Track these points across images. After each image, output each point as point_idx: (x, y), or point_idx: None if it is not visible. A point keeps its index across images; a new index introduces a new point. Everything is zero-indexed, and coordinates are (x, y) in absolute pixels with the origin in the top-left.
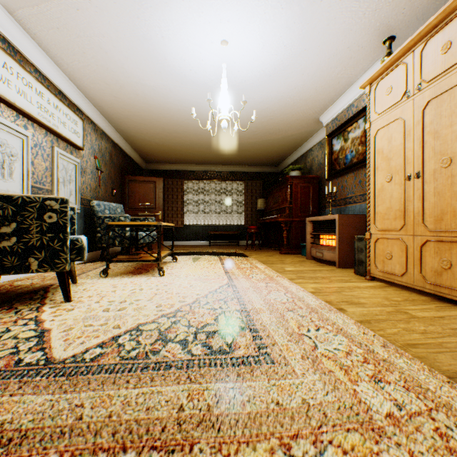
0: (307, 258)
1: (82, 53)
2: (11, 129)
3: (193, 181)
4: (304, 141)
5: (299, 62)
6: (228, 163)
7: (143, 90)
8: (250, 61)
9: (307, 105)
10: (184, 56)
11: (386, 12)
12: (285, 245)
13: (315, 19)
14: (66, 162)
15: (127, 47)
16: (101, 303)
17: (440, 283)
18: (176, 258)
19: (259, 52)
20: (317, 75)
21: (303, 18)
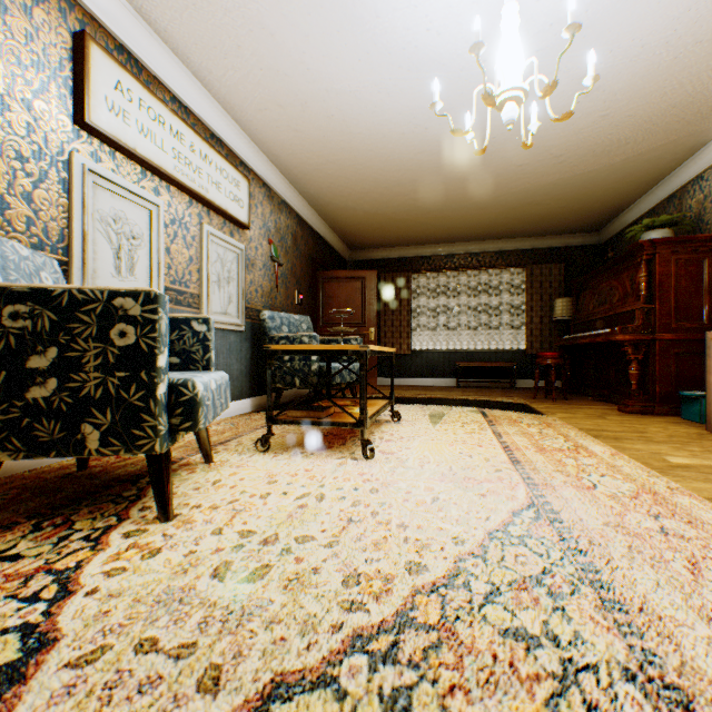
0: (709, 428)
1: (236, 50)
2: (130, 194)
3: (426, 273)
4: (680, 160)
5: None
6: (492, 236)
7: (338, 105)
8: None
9: None
10: None
11: None
12: (635, 395)
13: None
14: (222, 249)
15: (305, 9)
16: (223, 536)
17: None
18: (398, 415)
19: None
20: None
21: None
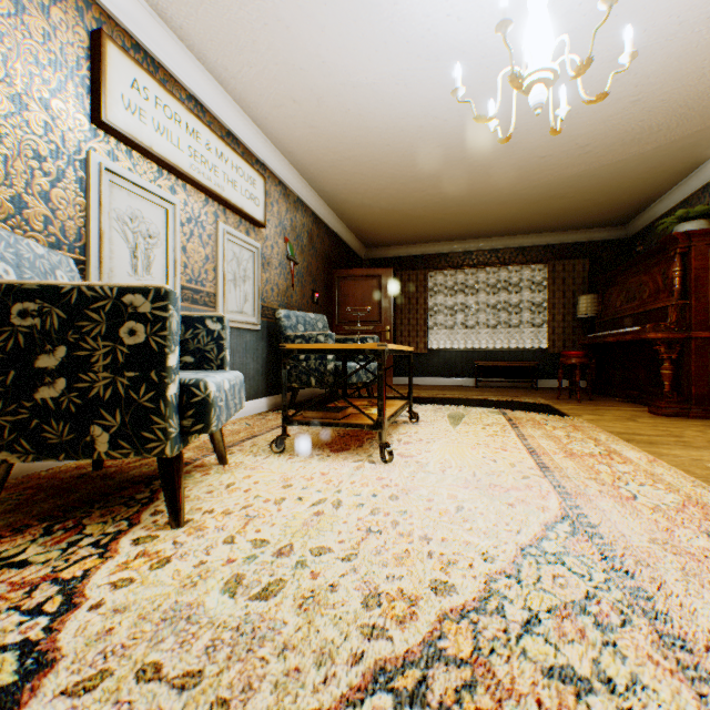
0: None
1: (251, 45)
2: (147, 193)
3: (444, 271)
4: None
5: None
6: (512, 232)
7: (355, 98)
8: None
9: None
10: None
11: None
12: (668, 396)
13: None
14: (238, 247)
15: None
16: (235, 545)
17: None
18: (416, 416)
19: None
20: None
21: None
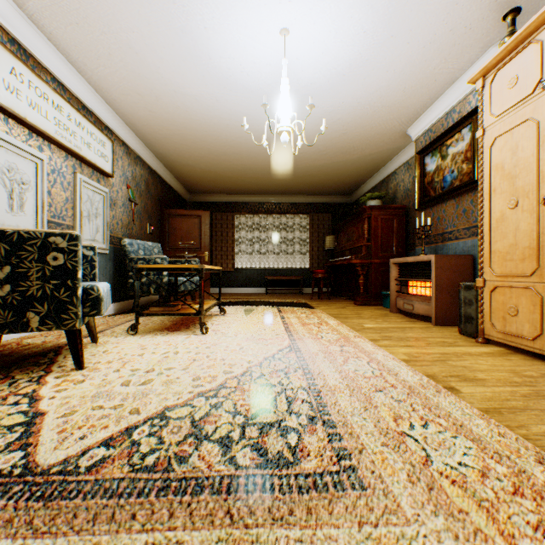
0: (391, 310)
1: (108, 56)
2: (21, 151)
3: (246, 214)
4: (386, 161)
5: (383, 54)
6: (288, 193)
7: (183, 101)
8: (318, 55)
9: (391, 113)
10: (233, 53)
11: None
12: (362, 294)
13: None
14: (92, 192)
15: (162, 44)
16: (121, 373)
17: None
18: (224, 310)
19: (330, 43)
20: (406, 71)
21: None
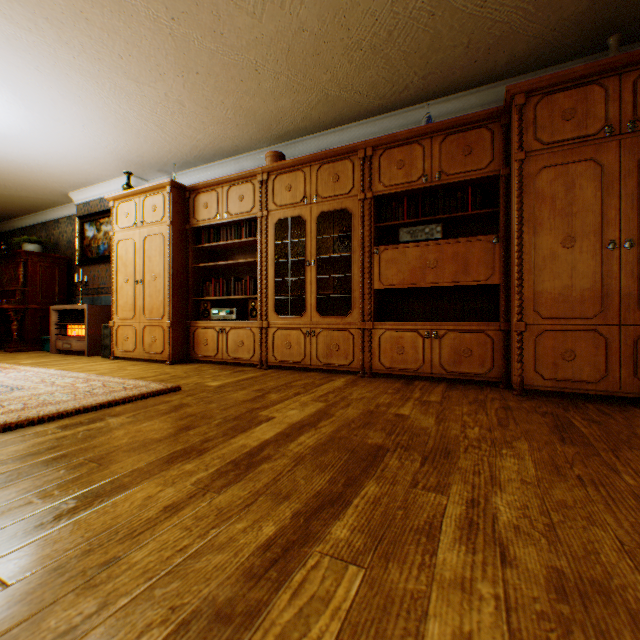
0: (53, 352)
1: None
2: None
3: None
4: (49, 207)
5: (42, 145)
6: None
7: None
8: None
9: (53, 178)
10: None
11: (126, 154)
12: (18, 341)
13: (61, 130)
14: None
15: None
16: None
17: (153, 351)
18: None
19: None
20: (65, 162)
21: (47, 124)
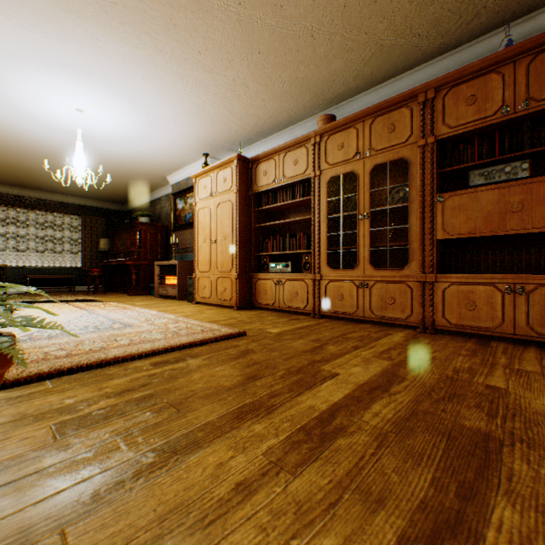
0: (156, 296)
1: None
2: None
3: None
4: (154, 189)
5: (148, 141)
6: (58, 192)
7: None
8: (104, 127)
9: (156, 166)
10: (30, 102)
11: (204, 139)
12: (136, 287)
13: (160, 126)
14: None
15: None
16: None
17: (223, 298)
18: None
19: (114, 126)
20: (163, 152)
21: (151, 123)
